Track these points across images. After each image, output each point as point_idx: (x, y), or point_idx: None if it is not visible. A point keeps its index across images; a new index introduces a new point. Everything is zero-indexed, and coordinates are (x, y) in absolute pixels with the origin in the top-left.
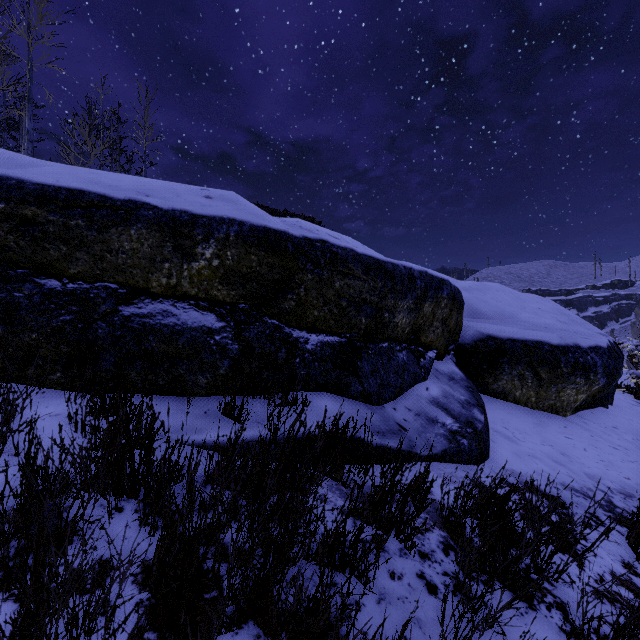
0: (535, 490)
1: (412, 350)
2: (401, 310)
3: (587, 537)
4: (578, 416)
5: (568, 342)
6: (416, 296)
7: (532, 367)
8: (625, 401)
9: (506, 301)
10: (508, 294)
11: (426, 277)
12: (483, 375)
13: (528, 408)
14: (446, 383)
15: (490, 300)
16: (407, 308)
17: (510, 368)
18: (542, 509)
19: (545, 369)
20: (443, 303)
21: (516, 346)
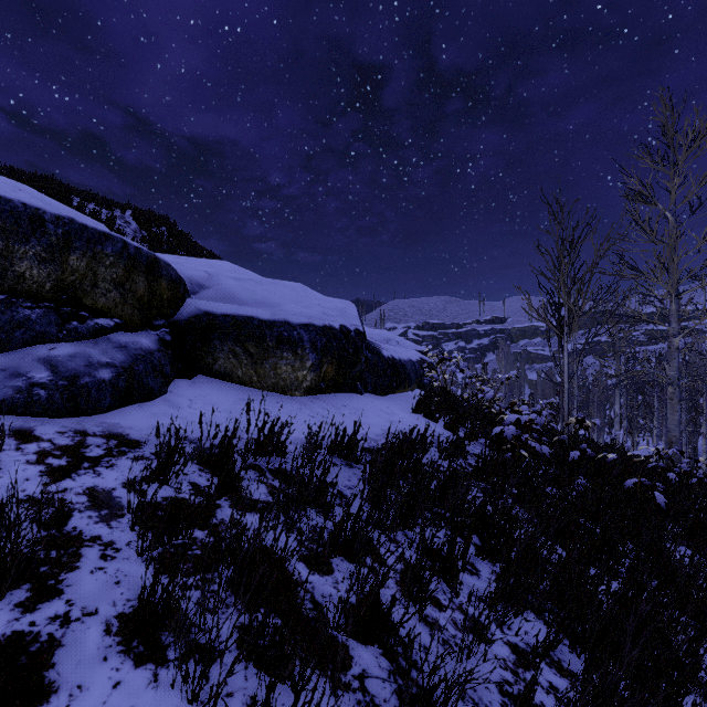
0: (117, 436)
1: (62, 311)
2: (24, 257)
3: (117, 465)
4: (313, 397)
5: (278, 318)
6: (49, 243)
7: (241, 342)
8: (411, 397)
9: (283, 294)
10: (296, 291)
11: (70, 224)
12: (201, 354)
13: (254, 389)
14: (103, 349)
15: (260, 290)
16: (35, 256)
17: (221, 344)
18: (91, 448)
19: (253, 344)
20: (108, 261)
21: (226, 321)
